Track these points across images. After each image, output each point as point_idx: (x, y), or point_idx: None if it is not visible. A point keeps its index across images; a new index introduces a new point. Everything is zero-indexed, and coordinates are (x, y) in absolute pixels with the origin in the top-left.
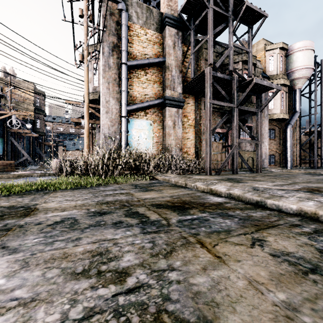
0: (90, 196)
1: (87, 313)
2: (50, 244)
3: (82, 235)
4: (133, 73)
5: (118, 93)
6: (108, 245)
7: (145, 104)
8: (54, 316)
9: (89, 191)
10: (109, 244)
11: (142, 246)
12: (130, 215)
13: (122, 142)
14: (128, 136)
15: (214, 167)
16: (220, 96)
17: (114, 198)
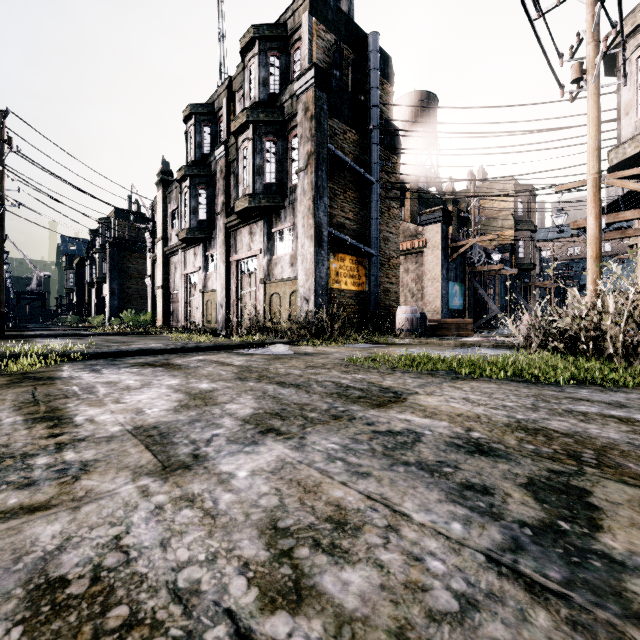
0: (521, 402)
1: (187, 590)
2: (330, 460)
3: (379, 472)
4: None
5: None
6: (377, 518)
7: None
8: (185, 553)
9: (538, 392)
10: (382, 519)
11: (422, 584)
12: (545, 488)
13: None
14: None
15: None
16: None
17: (574, 426)
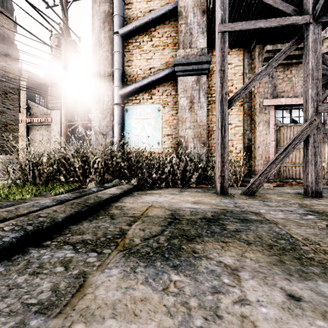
0: None
1: None
2: None
3: None
4: (133, 43)
5: (110, 74)
6: None
7: (144, 80)
8: None
9: None
10: None
11: None
12: None
13: (114, 138)
14: (126, 130)
15: (290, 175)
16: (301, 28)
17: None
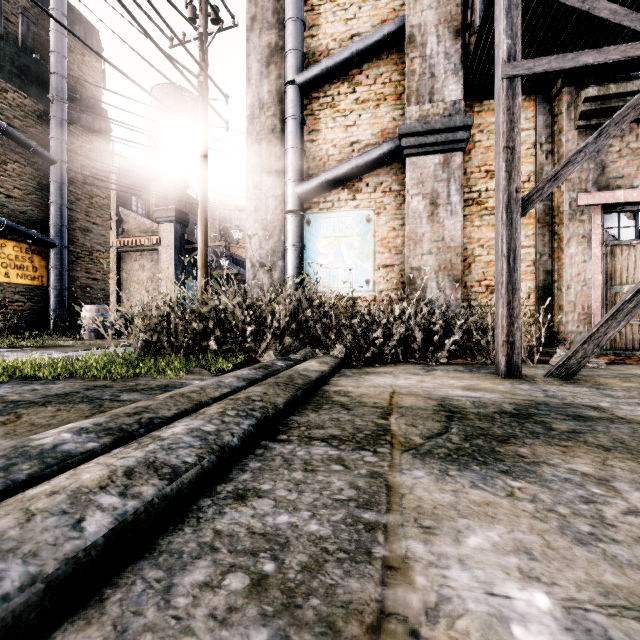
0: None
1: None
2: None
3: None
4: (321, 99)
5: (279, 158)
6: None
7: (343, 167)
8: None
9: None
10: None
11: None
12: None
13: (286, 273)
14: (307, 258)
15: (635, 343)
16: None
17: None
